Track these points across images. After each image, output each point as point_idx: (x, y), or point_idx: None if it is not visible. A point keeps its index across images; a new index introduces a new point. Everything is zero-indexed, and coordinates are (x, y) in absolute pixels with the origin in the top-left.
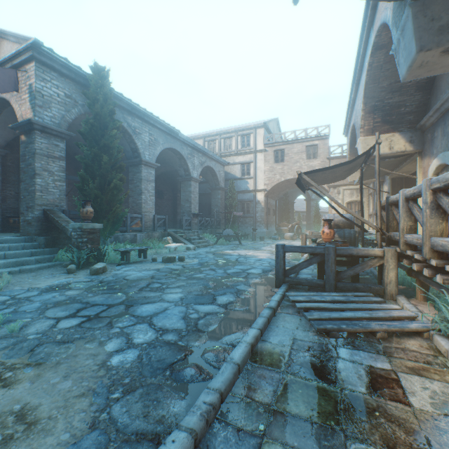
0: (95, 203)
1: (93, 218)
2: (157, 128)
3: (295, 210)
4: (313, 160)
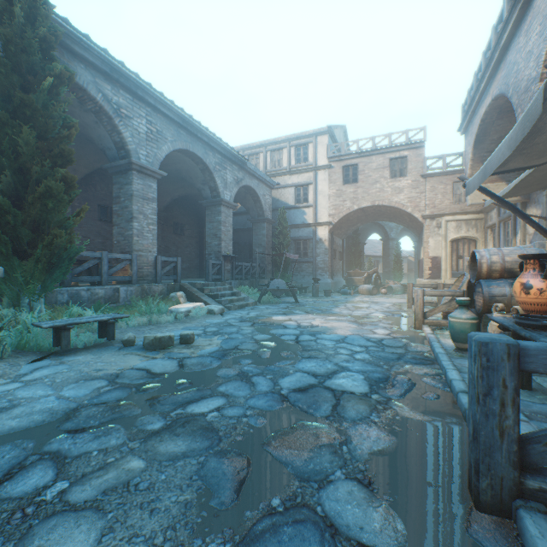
0: (4, 226)
1: (0, 256)
2: (162, 114)
3: (365, 254)
4: (400, 179)
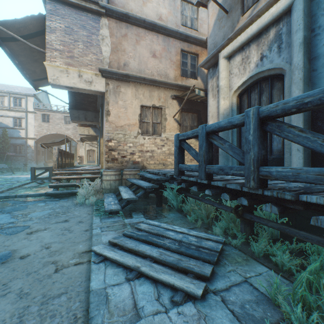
0: None
1: None
2: None
3: None
4: (69, 125)
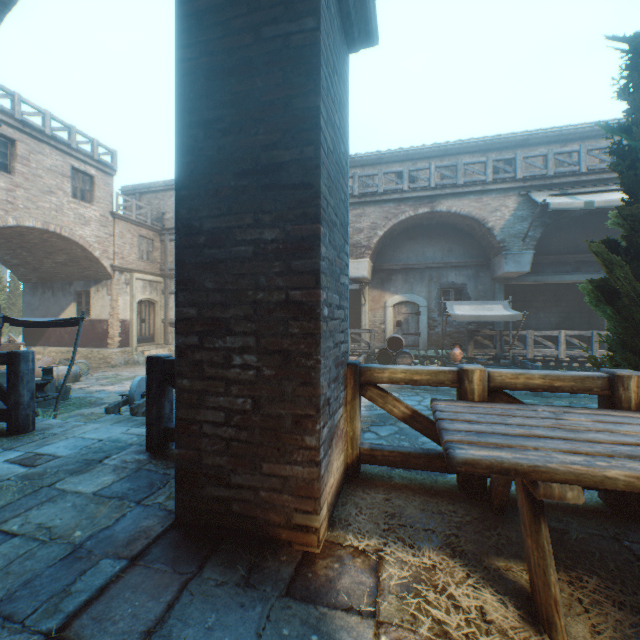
0: None
1: None
2: None
3: None
4: (88, 205)
